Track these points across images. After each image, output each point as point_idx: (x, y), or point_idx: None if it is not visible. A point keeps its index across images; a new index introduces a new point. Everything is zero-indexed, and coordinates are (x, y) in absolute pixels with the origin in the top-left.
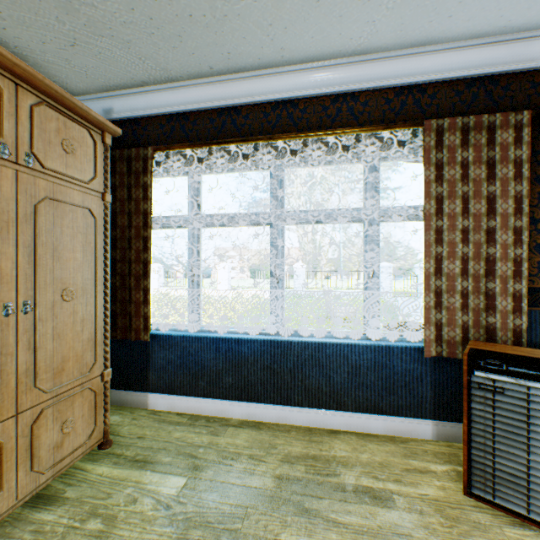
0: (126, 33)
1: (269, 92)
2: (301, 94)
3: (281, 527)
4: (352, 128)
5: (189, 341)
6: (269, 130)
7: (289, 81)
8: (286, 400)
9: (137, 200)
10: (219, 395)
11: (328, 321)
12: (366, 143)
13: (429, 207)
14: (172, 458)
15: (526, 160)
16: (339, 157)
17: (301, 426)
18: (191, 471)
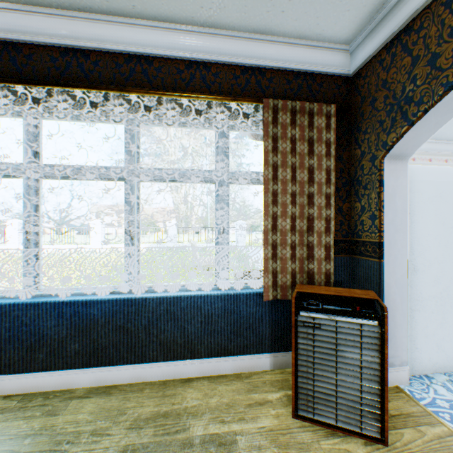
0: None
1: (122, 42)
2: (156, 52)
3: None
4: (204, 94)
5: (22, 309)
6: (122, 82)
7: (144, 36)
8: (141, 358)
9: None
10: (63, 365)
11: (195, 270)
12: (217, 111)
13: (268, 173)
14: None
15: (333, 142)
16: (194, 121)
17: (156, 381)
18: None
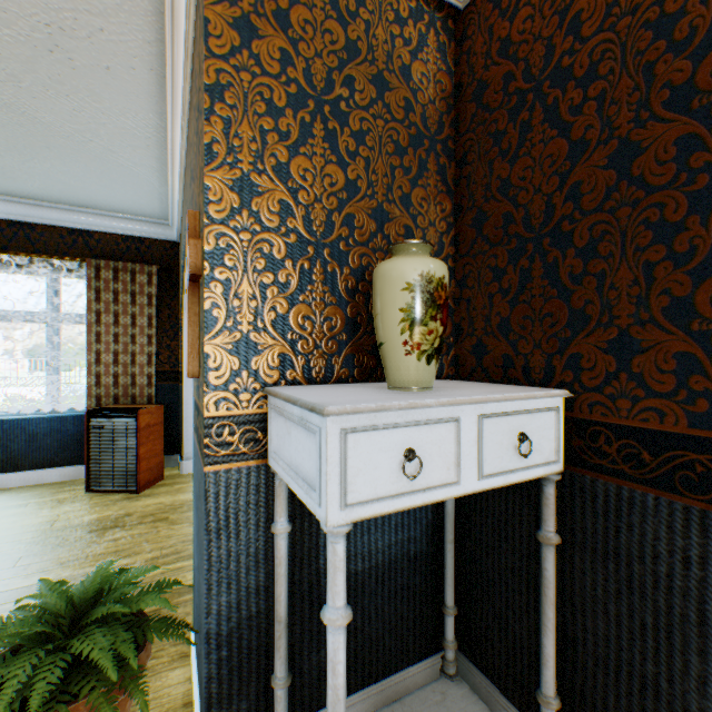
0: None
1: None
2: None
3: None
4: (26, 253)
5: None
6: None
7: None
8: None
9: None
10: None
11: None
12: (44, 265)
13: (92, 317)
14: None
15: (156, 295)
16: (22, 269)
17: None
18: None
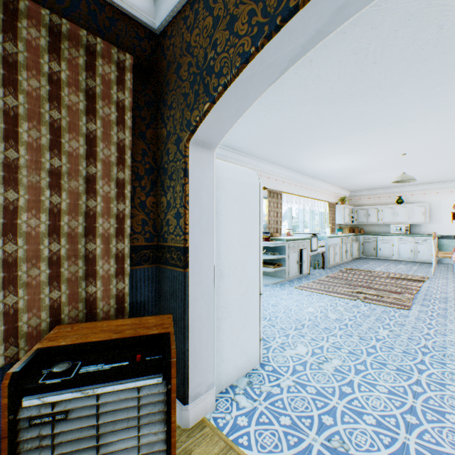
0: None
1: None
2: None
3: None
4: None
5: None
6: None
7: None
8: None
9: None
10: None
11: None
12: None
13: None
14: None
15: (129, 108)
16: None
17: None
18: None
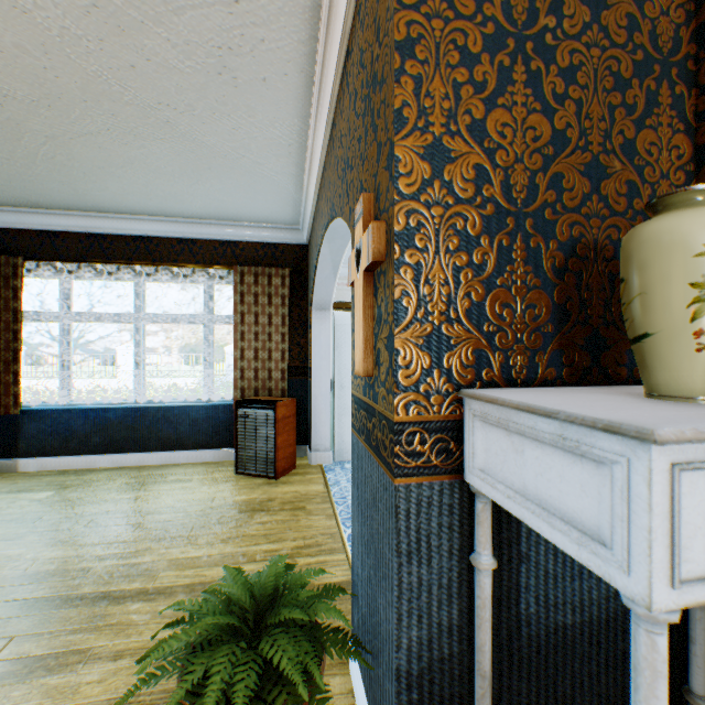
0: (3, 188)
1: (131, 229)
2: (156, 235)
3: (117, 495)
4: (190, 265)
5: (60, 413)
6: (132, 255)
7: (146, 225)
8: (145, 448)
9: (8, 299)
10: (89, 452)
11: None
12: (202, 274)
13: (238, 318)
14: (44, 487)
15: (288, 296)
16: (187, 279)
17: (156, 465)
18: (60, 489)
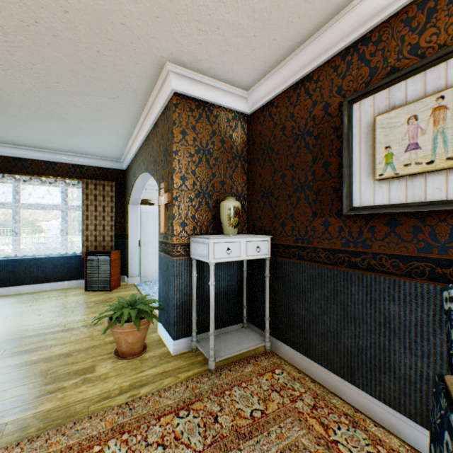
0: None
1: (12, 153)
2: (30, 158)
3: (15, 306)
4: (54, 177)
5: None
6: (12, 168)
7: (23, 151)
8: (22, 283)
9: None
10: None
11: None
12: (61, 182)
13: (85, 208)
14: None
15: (115, 196)
16: (50, 184)
17: (30, 292)
18: None
